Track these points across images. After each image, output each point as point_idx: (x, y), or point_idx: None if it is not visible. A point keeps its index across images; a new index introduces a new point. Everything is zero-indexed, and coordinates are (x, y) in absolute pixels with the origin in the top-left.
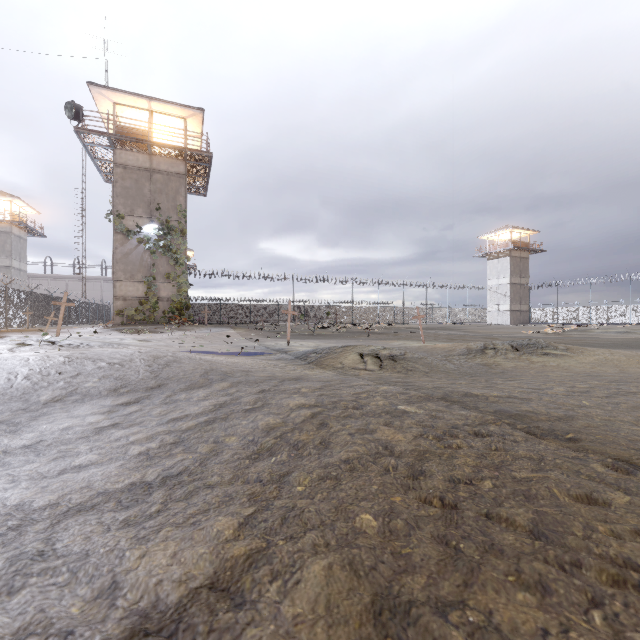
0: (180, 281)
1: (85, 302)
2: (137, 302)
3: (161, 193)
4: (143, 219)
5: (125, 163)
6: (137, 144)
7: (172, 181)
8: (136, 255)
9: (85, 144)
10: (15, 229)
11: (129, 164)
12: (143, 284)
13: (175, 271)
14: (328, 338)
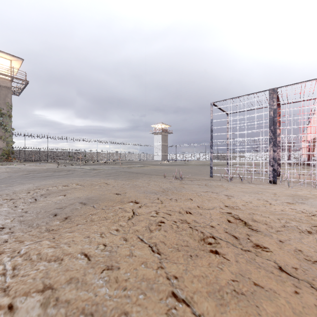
0: (8, 140)
1: None
2: None
3: None
4: None
5: None
6: None
7: (3, 90)
8: None
9: None
10: None
11: None
12: None
13: (5, 135)
14: (91, 165)
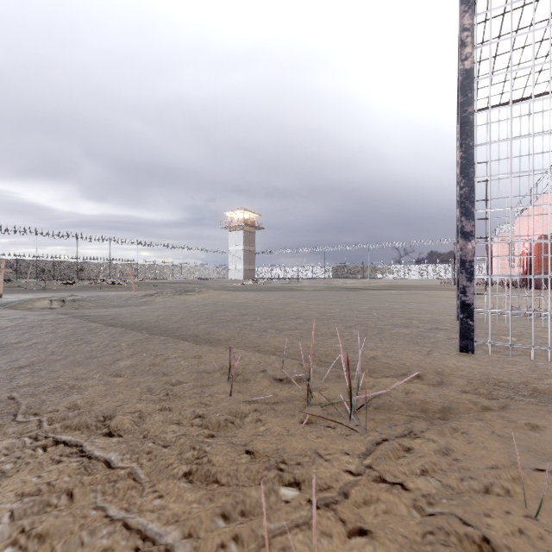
0: None
1: None
2: None
3: None
4: None
5: None
6: None
7: None
8: None
9: None
10: None
11: None
12: None
13: None
14: (57, 292)
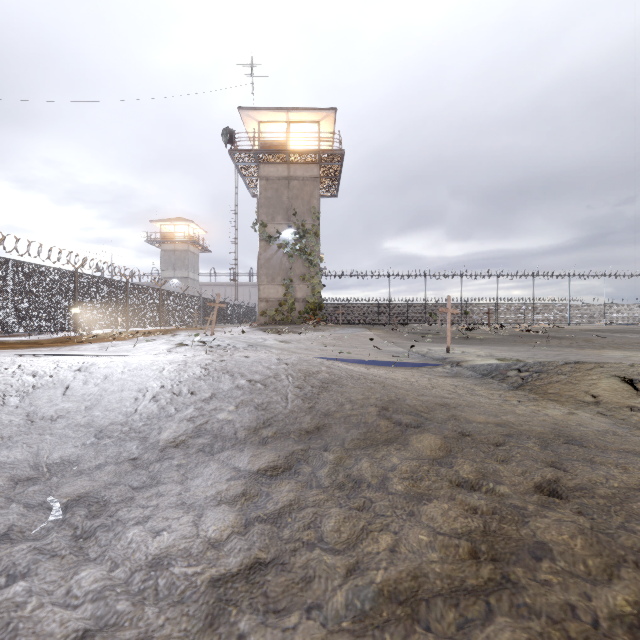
0: (314, 282)
1: (237, 305)
2: (277, 303)
3: (297, 198)
4: (282, 225)
5: (267, 175)
6: (277, 155)
7: (307, 185)
8: (276, 259)
9: (236, 164)
10: (191, 247)
11: (270, 176)
12: (282, 286)
13: (309, 272)
14: (490, 343)
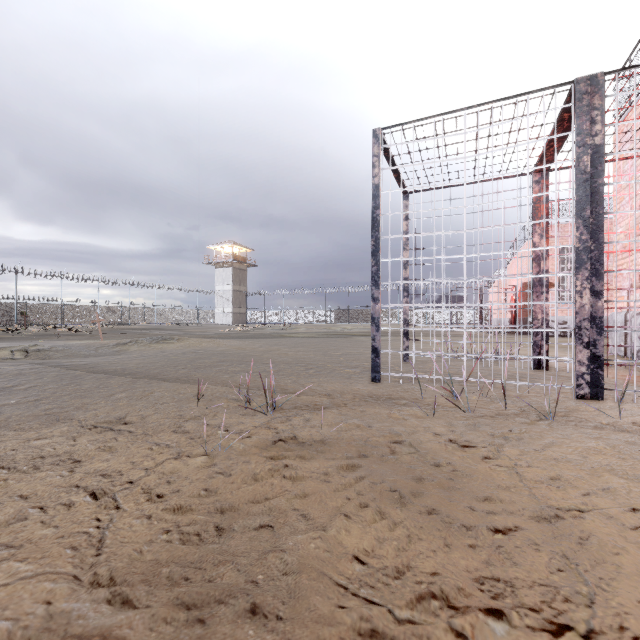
0: None
1: None
2: None
3: None
4: None
5: None
6: None
7: None
8: None
9: None
10: None
11: None
12: None
13: None
14: (3, 341)
